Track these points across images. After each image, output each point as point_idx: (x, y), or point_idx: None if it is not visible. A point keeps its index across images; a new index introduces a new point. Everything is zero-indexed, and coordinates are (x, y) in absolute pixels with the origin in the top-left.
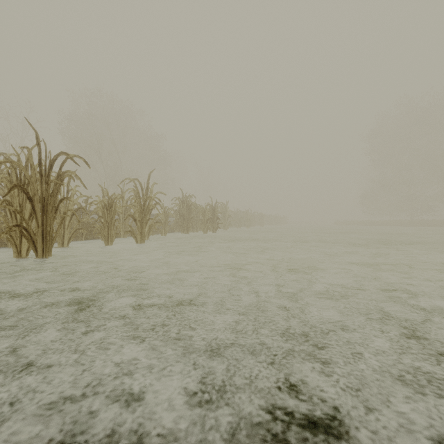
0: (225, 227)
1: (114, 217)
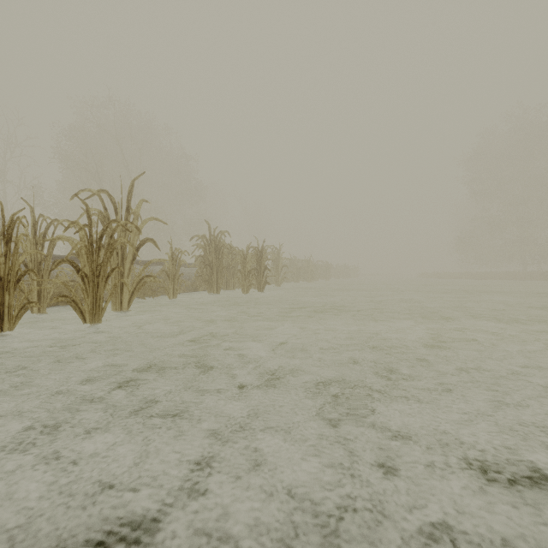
0: (278, 283)
1: (14, 264)
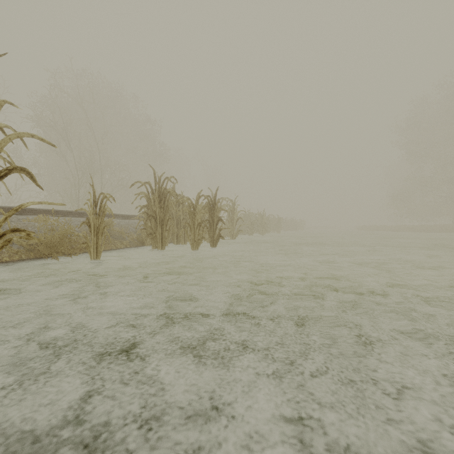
0: (233, 235)
1: None
